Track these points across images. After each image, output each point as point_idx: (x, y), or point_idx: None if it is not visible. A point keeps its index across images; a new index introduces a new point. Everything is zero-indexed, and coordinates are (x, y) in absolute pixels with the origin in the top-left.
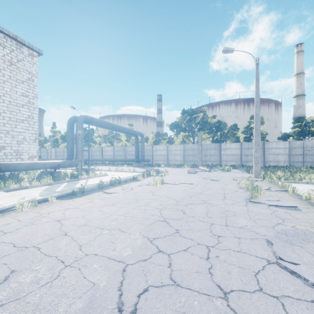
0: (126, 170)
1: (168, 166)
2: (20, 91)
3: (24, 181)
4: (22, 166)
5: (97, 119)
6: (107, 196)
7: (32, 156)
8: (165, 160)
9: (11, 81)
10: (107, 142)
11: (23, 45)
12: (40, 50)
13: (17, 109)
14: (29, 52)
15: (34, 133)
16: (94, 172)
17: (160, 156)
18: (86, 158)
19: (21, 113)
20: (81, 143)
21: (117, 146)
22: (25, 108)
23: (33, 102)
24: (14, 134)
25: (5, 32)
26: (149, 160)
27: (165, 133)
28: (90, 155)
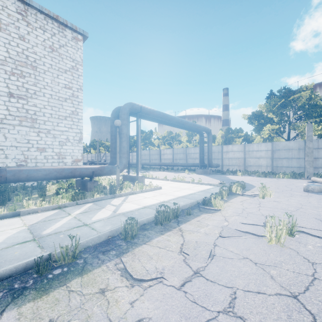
0: (188, 181)
1: (248, 173)
2: (63, 83)
3: (45, 195)
4: (40, 173)
5: (148, 108)
6: (120, 321)
7: (76, 159)
8: (241, 165)
9: (52, 71)
10: (166, 144)
11: (66, 28)
12: (85, 32)
13: (60, 104)
14: (72, 35)
15: (79, 132)
16: (144, 182)
17: (233, 159)
18: (144, 162)
19: (63, 109)
20: (126, 142)
21: (177, 149)
22: (68, 102)
23: (77, 95)
24: (56, 133)
25: (45, 11)
26: (218, 165)
27: (239, 129)
28: (148, 159)
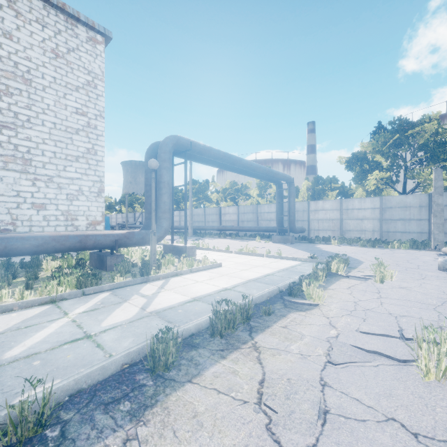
0: (261, 253)
1: (348, 242)
2: (73, 106)
3: (38, 277)
4: (27, 243)
5: (202, 145)
6: None
7: (94, 221)
8: (336, 230)
9: (57, 87)
10: (229, 200)
11: (78, 23)
12: (108, 31)
13: (68, 138)
14: (88, 35)
15: (98, 181)
16: (195, 255)
17: (325, 221)
18: (197, 225)
19: (74, 145)
20: (168, 195)
21: (243, 206)
22: (82, 135)
23: (96, 125)
24: (62, 182)
25: None
26: (303, 229)
27: (333, 178)
28: (203, 221)
